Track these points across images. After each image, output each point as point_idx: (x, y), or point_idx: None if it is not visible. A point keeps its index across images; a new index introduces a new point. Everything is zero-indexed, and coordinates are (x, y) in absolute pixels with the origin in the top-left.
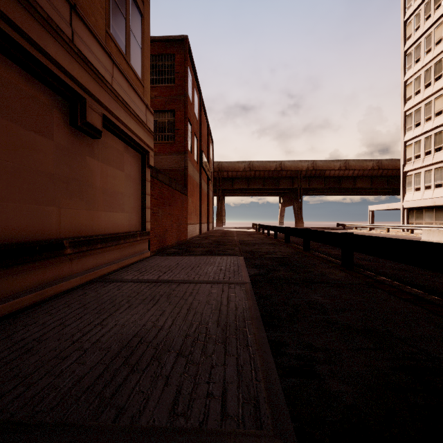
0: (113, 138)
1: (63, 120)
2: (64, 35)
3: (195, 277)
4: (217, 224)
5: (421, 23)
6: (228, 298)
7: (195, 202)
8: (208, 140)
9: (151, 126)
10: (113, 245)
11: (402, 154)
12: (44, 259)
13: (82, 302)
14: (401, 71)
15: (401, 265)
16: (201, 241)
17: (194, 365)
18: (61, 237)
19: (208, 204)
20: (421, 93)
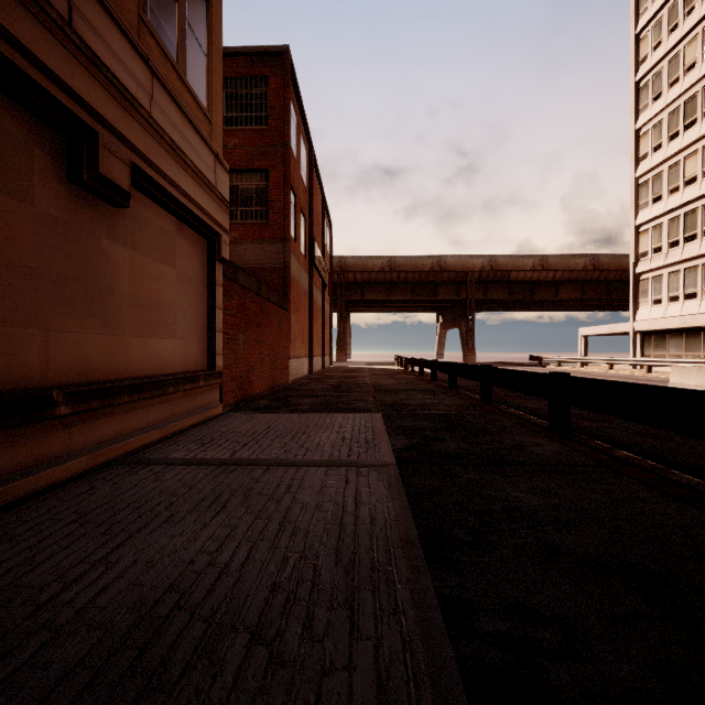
0: (154, 209)
1: (54, 170)
2: (51, 10)
3: (298, 453)
4: (337, 357)
5: (663, 37)
6: (357, 498)
7: (302, 321)
8: (322, 220)
9: (225, 191)
10: (153, 396)
11: (633, 246)
12: (10, 426)
13: (80, 509)
14: (632, 114)
15: (647, 427)
16: (312, 387)
17: (285, 669)
18: (51, 383)
19: (324, 325)
20: (664, 148)
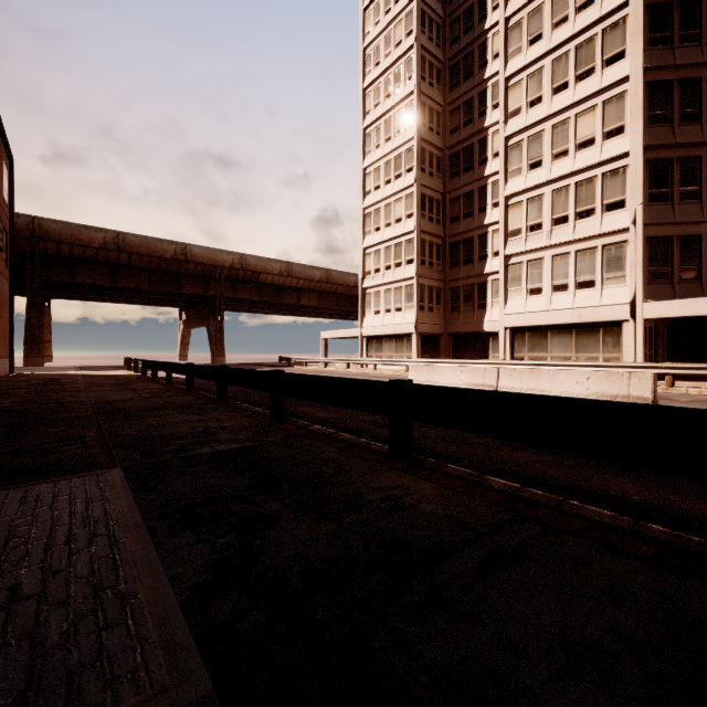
0: None
1: None
2: None
3: None
4: (26, 360)
5: (381, 99)
6: None
7: None
8: None
9: None
10: None
11: (361, 265)
12: None
13: None
14: (360, 154)
15: (442, 430)
16: None
17: None
18: None
19: None
20: (382, 189)
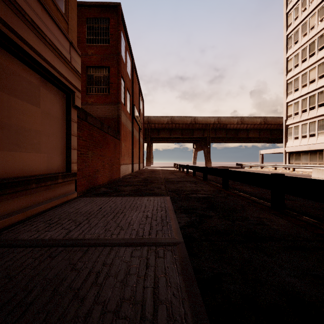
0: (20, 66)
1: None
2: None
3: (114, 232)
4: (146, 164)
5: (299, 14)
6: (155, 290)
7: (128, 146)
8: (139, 97)
9: (78, 66)
10: (16, 191)
11: (285, 112)
12: None
13: None
14: (284, 50)
15: (319, 204)
16: (132, 179)
17: None
18: None
19: (139, 148)
20: (299, 66)
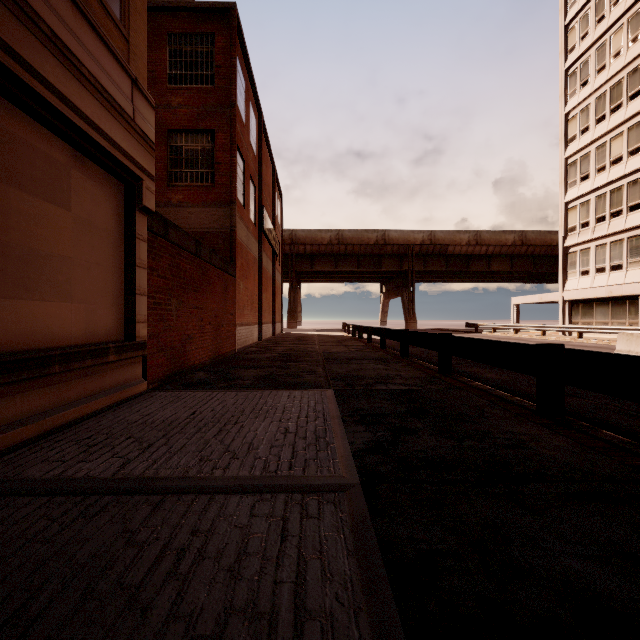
0: (30, 126)
1: None
2: None
3: (218, 463)
4: (288, 324)
5: (590, 27)
6: (298, 588)
7: (251, 289)
8: (273, 192)
9: (149, 128)
10: (19, 380)
11: (562, 221)
12: None
13: None
14: (561, 99)
15: (632, 404)
16: (259, 355)
17: None
18: None
19: (274, 293)
20: (591, 130)
